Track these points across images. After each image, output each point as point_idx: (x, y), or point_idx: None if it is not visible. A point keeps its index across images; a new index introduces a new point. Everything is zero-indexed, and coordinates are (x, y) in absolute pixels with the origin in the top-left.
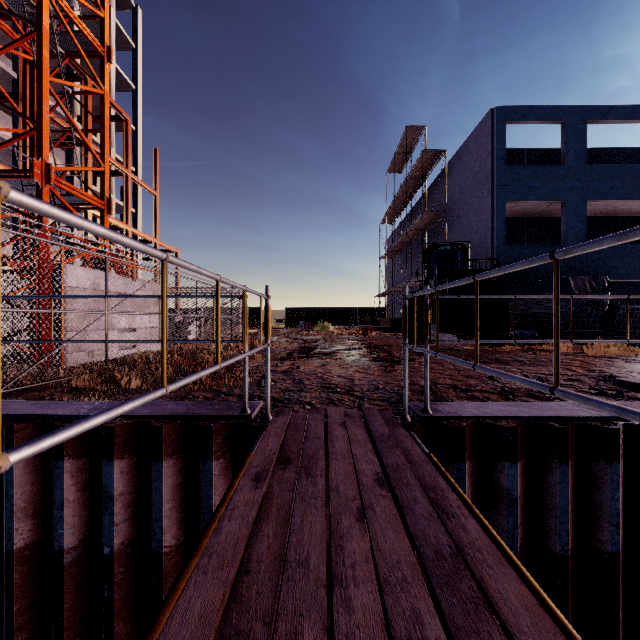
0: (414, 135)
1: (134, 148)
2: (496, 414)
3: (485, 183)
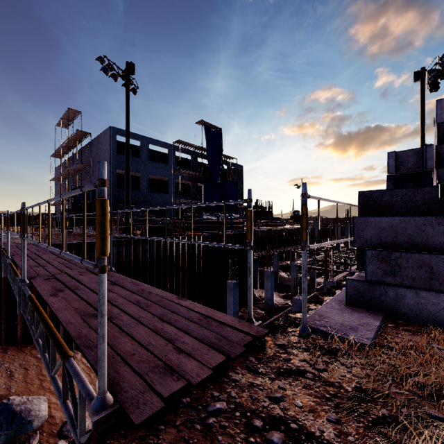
0: (74, 113)
1: None
2: (71, 242)
3: (108, 159)
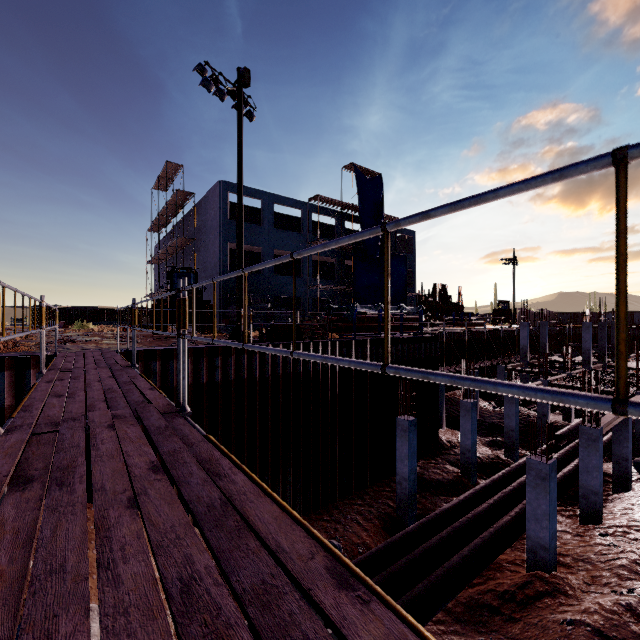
0: (175, 168)
1: None
2: (155, 349)
3: (217, 228)
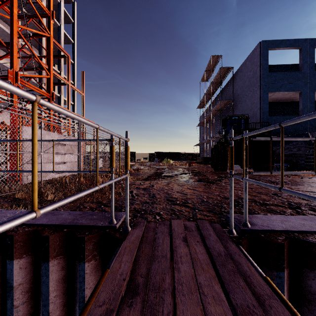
0: (215, 60)
1: (73, 72)
2: (301, 228)
3: (256, 83)
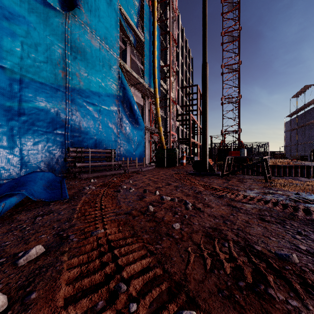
0: (307, 87)
1: (191, 102)
2: None
3: None
